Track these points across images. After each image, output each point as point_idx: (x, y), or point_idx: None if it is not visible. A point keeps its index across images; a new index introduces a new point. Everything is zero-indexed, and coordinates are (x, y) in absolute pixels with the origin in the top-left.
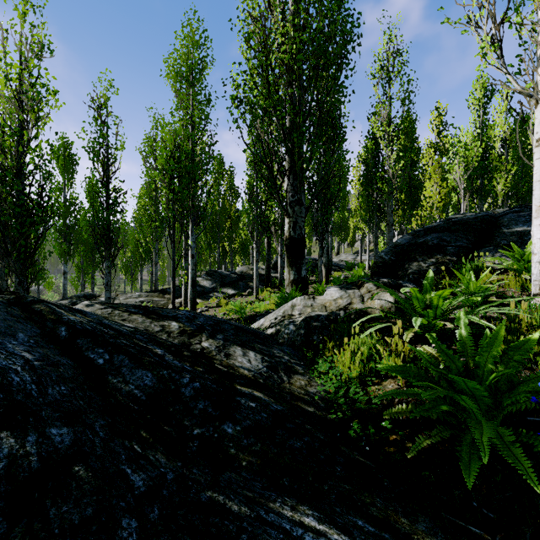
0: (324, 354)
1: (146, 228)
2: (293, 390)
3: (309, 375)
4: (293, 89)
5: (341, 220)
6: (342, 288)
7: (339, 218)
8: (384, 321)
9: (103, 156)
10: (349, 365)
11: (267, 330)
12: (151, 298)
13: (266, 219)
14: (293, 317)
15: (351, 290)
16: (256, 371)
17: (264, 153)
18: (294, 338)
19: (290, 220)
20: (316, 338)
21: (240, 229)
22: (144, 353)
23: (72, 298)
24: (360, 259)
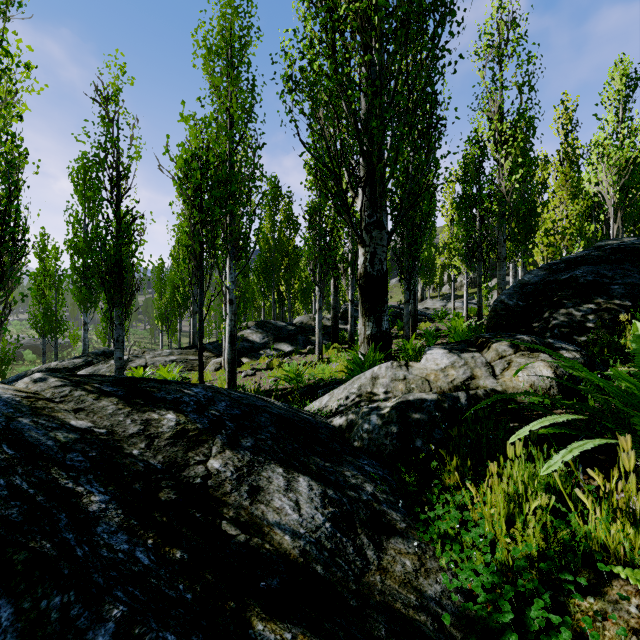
0: (440, 482)
1: (182, 268)
2: (390, 594)
3: (417, 537)
4: (371, 54)
5: (426, 258)
6: (451, 351)
7: (424, 256)
8: (543, 414)
9: (111, 166)
10: (506, 525)
11: (332, 419)
12: (185, 356)
13: (332, 253)
14: (374, 398)
15: (468, 354)
16: (310, 536)
17: (329, 153)
18: (380, 441)
19: (366, 250)
20: (421, 445)
21: (301, 270)
22: (46, 516)
23: (88, 355)
24: (453, 306)
